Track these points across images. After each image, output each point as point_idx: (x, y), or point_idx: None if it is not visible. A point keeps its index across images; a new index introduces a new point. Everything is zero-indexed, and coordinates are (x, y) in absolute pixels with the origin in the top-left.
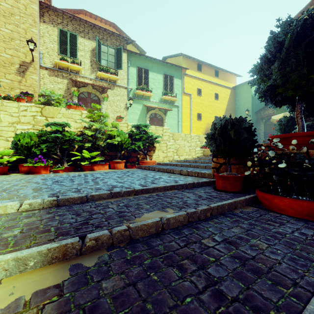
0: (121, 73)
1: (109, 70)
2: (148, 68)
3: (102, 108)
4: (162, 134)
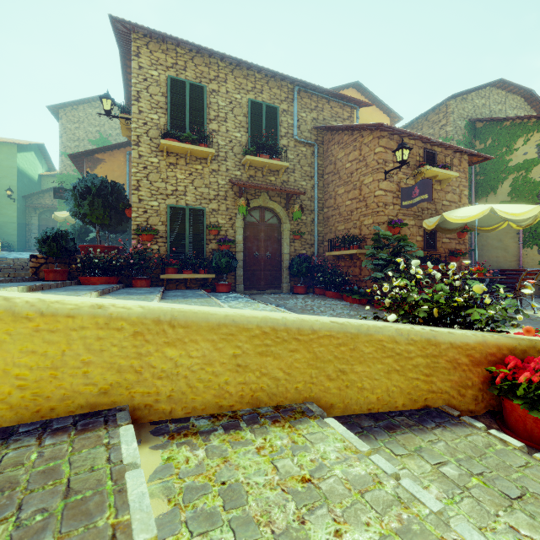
0: None
1: None
2: None
3: None
4: None
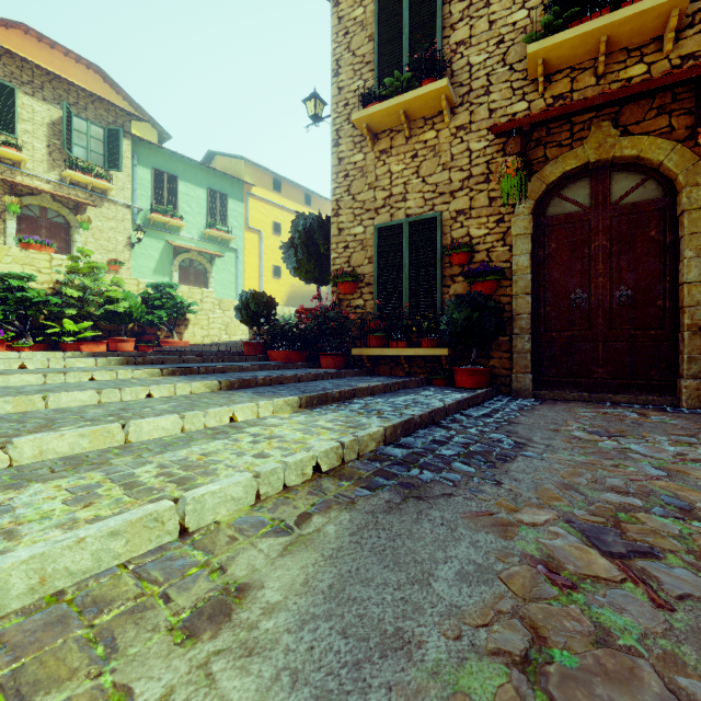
0: (118, 178)
1: (91, 169)
2: (177, 173)
3: (75, 241)
4: (201, 299)
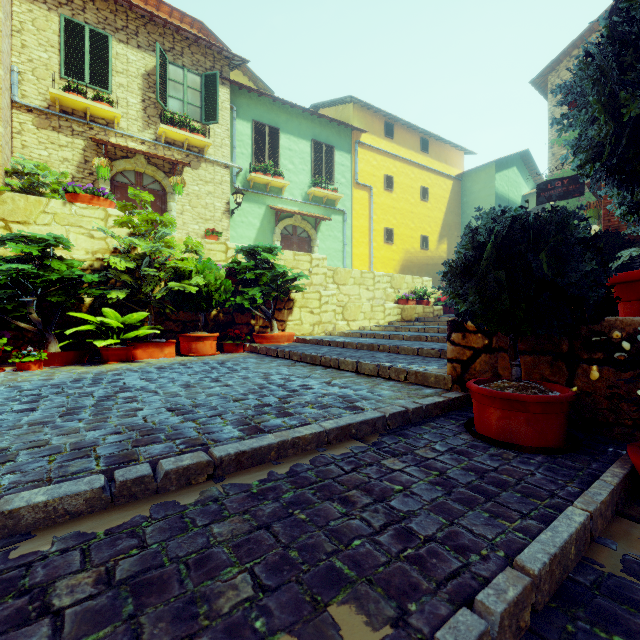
0: (216, 133)
1: (187, 123)
2: (279, 125)
3: (170, 209)
4: (309, 270)
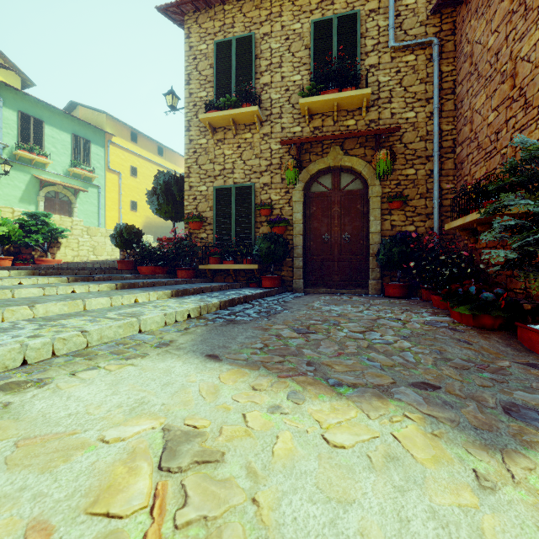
0: None
1: None
2: (43, 118)
3: None
4: (71, 226)
